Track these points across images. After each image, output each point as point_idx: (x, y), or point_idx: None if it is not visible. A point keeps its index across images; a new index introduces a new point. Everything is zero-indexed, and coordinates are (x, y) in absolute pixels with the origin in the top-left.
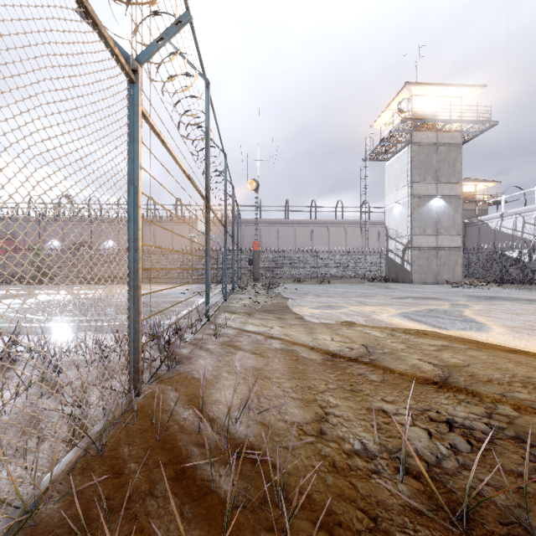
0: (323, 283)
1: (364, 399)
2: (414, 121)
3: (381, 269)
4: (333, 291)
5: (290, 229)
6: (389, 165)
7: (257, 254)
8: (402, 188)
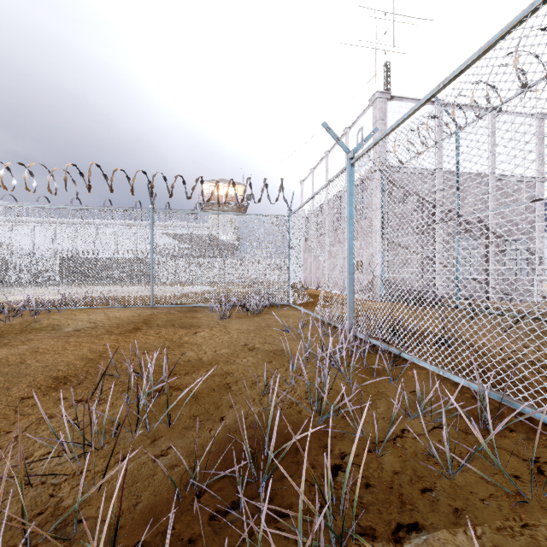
0: None
1: None
2: None
3: None
4: None
5: None
6: None
7: None
8: None
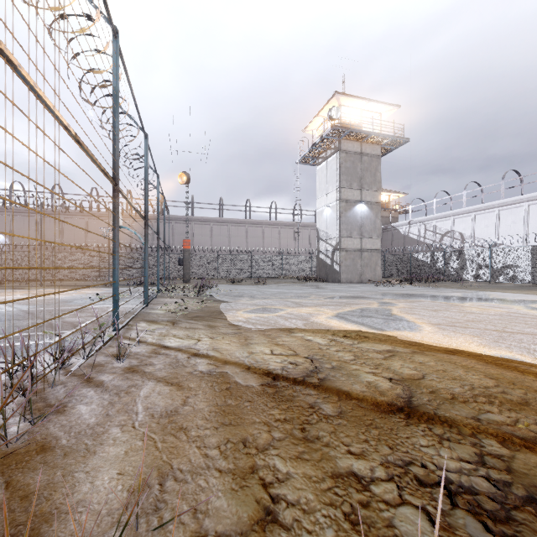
0: (258, 284)
1: (325, 457)
2: (343, 130)
3: (312, 269)
4: (269, 291)
5: (224, 228)
6: (319, 169)
7: (188, 253)
8: (331, 192)
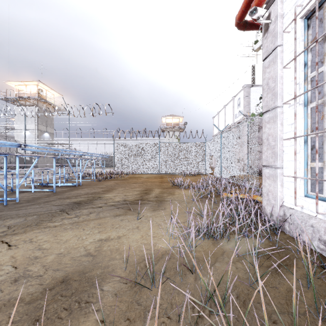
0: None
1: None
2: (43, 100)
3: None
4: None
5: None
6: (18, 108)
7: None
8: (31, 124)
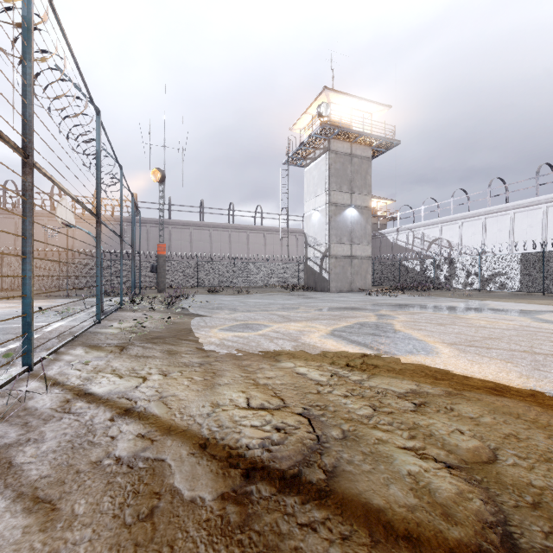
0: (241, 293)
1: None
2: (333, 128)
3: (299, 277)
4: (252, 302)
5: (205, 233)
6: (308, 171)
7: (163, 259)
8: (320, 195)
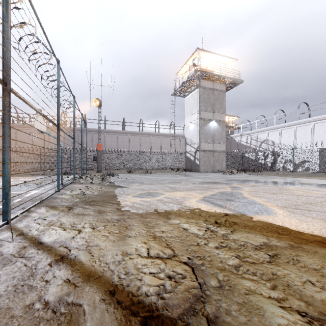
0: (147, 173)
1: None
2: (202, 73)
3: (181, 163)
4: (153, 178)
5: (125, 137)
6: (186, 99)
7: (100, 152)
8: (194, 113)
